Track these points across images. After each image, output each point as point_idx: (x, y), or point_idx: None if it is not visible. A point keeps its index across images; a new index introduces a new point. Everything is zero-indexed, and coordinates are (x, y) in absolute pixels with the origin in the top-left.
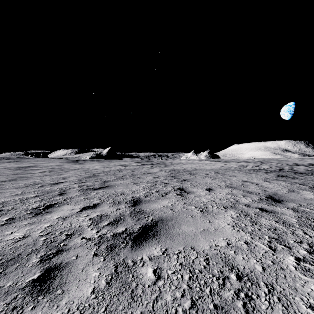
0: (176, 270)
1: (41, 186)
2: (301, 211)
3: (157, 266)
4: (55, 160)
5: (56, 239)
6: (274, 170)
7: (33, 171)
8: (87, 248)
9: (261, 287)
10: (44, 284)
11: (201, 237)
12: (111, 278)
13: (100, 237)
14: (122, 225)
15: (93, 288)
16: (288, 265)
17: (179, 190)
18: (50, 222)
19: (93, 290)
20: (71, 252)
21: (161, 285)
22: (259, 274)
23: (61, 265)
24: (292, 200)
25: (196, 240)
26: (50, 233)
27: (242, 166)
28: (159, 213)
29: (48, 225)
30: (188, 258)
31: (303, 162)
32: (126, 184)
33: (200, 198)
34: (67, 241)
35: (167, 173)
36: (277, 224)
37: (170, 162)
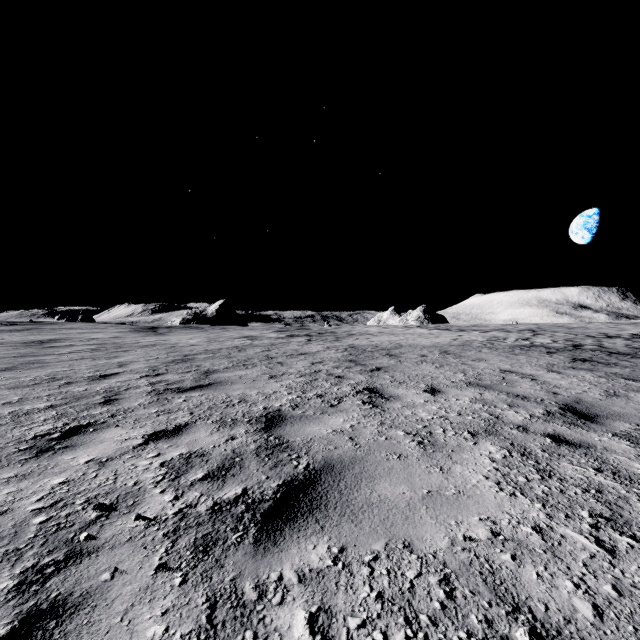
0: (370, 617)
1: (67, 384)
2: None
3: (320, 604)
4: (108, 326)
5: (73, 519)
6: (563, 346)
7: (57, 351)
8: (144, 549)
9: None
10: None
11: (427, 514)
12: None
13: (180, 513)
14: (237, 480)
15: None
16: None
17: (367, 392)
18: (68, 471)
19: None
20: (103, 560)
21: None
22: (591, 631)
23: (68, 600)
24: (619, 417)
25: (413, 521)
26: (61, 502)
27: (496, 339)
28: (323, 449)
29: (60, 482)
30: (399, 576)
31: (619, 330)
32: (253, 379)
33: (414, 411)
34: (98, 526)
35: (339, 354)
36: (601, 478)
37: (345, 330)
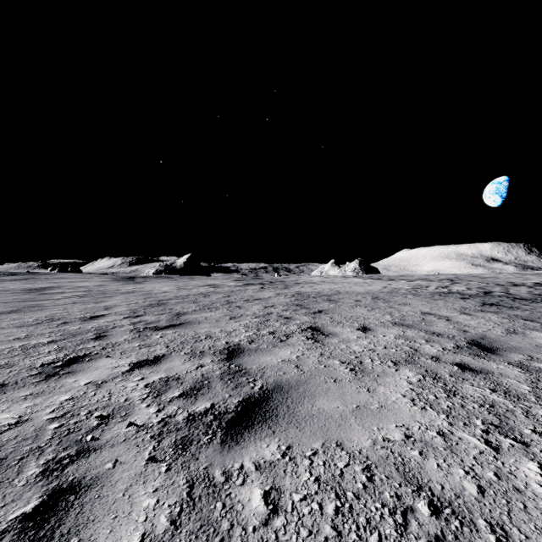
0: (310, 493)
1: (64, 323)
2: (536, 370)
3: (272, 484)
4: (93, 276)
5: (79, 426)
6: (475, 293)
7: (52, 297)
8: (137, 446)
9: (481, 531)
10: (44, 526)
11: (355, 422)
12: (179, 512)
13: (163, 421)
14: (206, 397)
15: (143, 535)
16: (527, 481)
17: (310, 330)
18: (72, 391)
19: (142, 540)
20: (106, 455)
21: (280, 528)
22: (474, 503)
23: (82, 481)
24: (515, 349)
25: (344, 427)
26: (69, 413)
27: (419, 287)
28: (274, 374)
29: (67, 399)
30: (332, 466)
31: (524, 279)
32: (216, 320)
33: (349, 345)
34: (100, 431)
35: (288, 299)
36: (495, 396)
37: (293, 279)
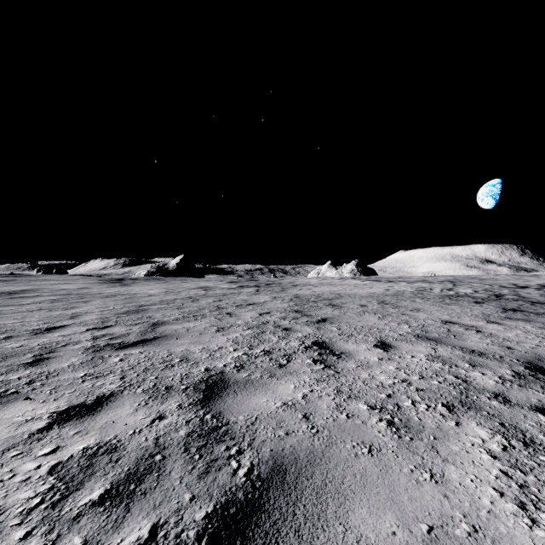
0: None
1: (6, 338)
2: None
3: None
4: (79, 278)
5: None
6: (486, 296)
7: (20, 301)
8: None
9: None
10: None
11: None
12: None
13: None
14: (148, 505)
15: None
16: None
17: (316, 348)
18: None
19: None
20: None
21: None
22: None
23: None
24: None
25: None
26: None
27: (423, 289)
28: (272, 436)
29: None
30: None
31: (524, 281)
32: (200, 332)
33: (371, 373)
34: None
35: (285, 304)
36: None
37: (289, 281)
